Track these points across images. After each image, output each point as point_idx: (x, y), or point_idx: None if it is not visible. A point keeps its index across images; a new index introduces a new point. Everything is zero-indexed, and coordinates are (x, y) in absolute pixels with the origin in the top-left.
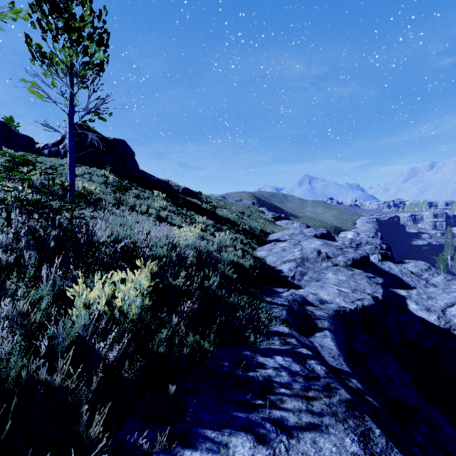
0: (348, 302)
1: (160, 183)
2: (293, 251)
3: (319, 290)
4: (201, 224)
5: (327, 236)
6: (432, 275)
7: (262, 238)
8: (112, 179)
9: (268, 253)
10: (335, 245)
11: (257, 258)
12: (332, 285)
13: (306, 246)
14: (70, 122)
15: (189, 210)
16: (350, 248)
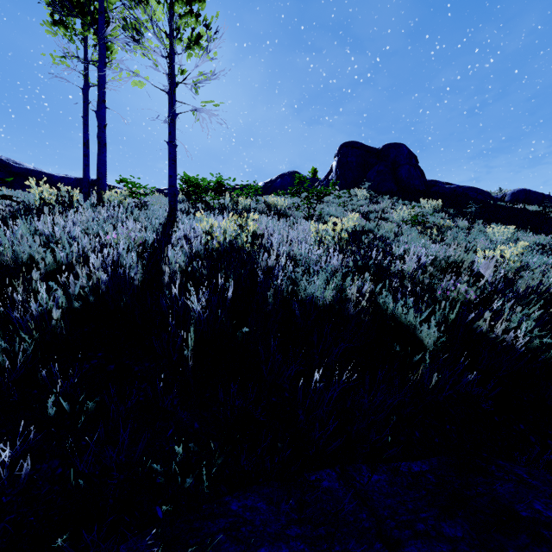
0: None
1: (460, 192)
2: None
3: None
4: (357, 214)
5: None
6: None
7: None
8: (363, 197)
9: None
10: None
11: None
12: None
13: None
14: (169, 101)
15: (490, 223)
16: None
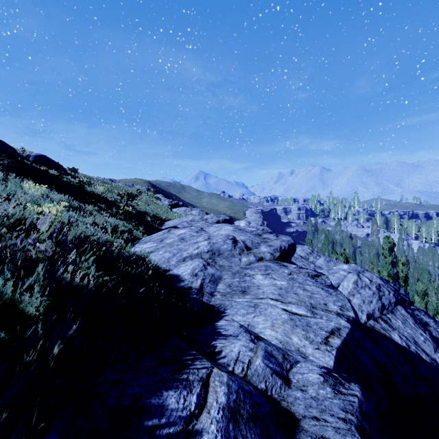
0: (319, 344)
1: None
2: (196, 241)
3: (253, 315)
4: None
5: (230, 223)
6: (316, 258)
7: (154, 225)
8: None
9: (157, 245)
10: (250, 230)
11: (133, 257)
12: (272, 301)
13: (213, 232)
14: None
15: (23, 178)
16: (268, 233)
